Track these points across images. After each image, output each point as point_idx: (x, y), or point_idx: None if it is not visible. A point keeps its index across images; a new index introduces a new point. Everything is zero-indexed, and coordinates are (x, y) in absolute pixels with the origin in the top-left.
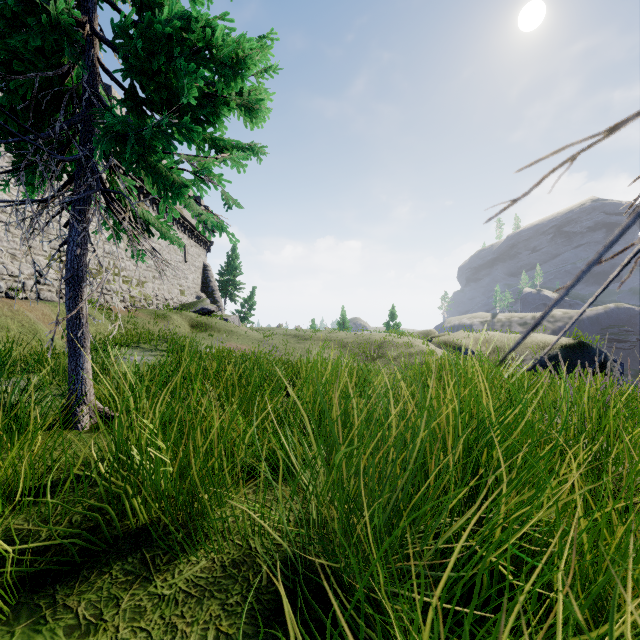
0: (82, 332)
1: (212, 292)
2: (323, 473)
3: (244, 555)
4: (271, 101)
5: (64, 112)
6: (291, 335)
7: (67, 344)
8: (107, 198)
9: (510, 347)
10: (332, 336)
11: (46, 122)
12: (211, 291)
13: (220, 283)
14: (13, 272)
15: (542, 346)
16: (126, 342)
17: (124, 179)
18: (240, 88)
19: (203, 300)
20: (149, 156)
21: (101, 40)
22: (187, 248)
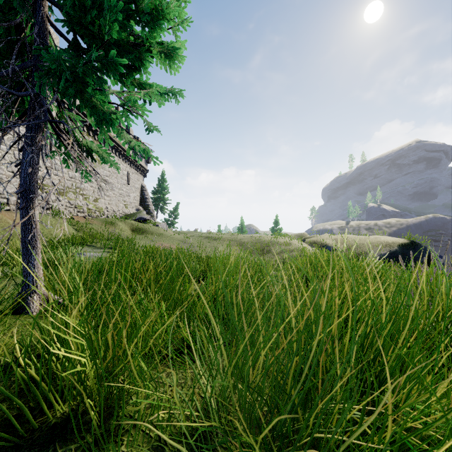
0: (33, 235)
1: (147, 206)
2: (227, 357)
3: (153, 448)
4: (185, 48)
5: (21, 60)
6: (204, 237)
7: (21, 245)
8: (55, 129)
9: (361, 245)
10: (233, 237)
11: (6, 68)
12: (147, 205)
13: (153, 199)
14: (0, 191)
15: (385, 245)
16: (83, 242)
17: (71, 115)
18: (162, 43)
19: (141, 211)
20: (85, 92)
21: (49, 1)
22: (129, 174)
